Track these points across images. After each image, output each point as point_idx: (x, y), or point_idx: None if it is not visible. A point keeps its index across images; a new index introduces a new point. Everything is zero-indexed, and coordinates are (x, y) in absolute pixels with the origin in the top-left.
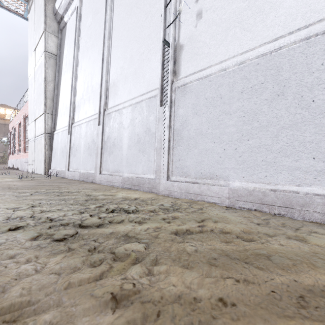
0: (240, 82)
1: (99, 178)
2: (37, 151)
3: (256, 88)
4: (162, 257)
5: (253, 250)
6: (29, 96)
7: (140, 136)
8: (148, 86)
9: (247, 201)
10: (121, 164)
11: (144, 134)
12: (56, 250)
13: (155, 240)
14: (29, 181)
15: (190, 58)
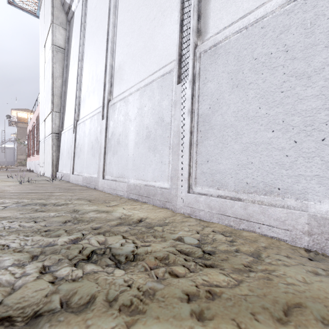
0: None
1: (101, 184)
2: (46, 153)
3: None
4: None
5: None
6: (40, 96)
7: (150, 129)
8: (160, 60)
9: None
10: (127, 167)
11: (155, 126)
12: None
13: None
14: (28, 185)
15: (224, 3)
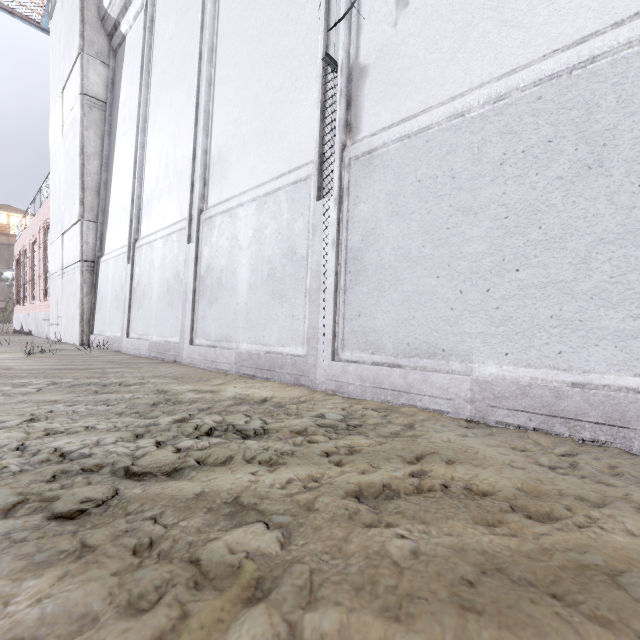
0: (497, 140)
1: (189, 353)
2: (66, 297)
3: (536, 153)
4: (327, 579)
5: (565, 551)
6: (52, 187)
7: (274, 265)
8: (290, 157)
9: (516, 409)
10: (235, 325)
11: (283, 261)
12: (47, 552)
13: (308, 520)
14: (46, 358)
15: (383, 94)
